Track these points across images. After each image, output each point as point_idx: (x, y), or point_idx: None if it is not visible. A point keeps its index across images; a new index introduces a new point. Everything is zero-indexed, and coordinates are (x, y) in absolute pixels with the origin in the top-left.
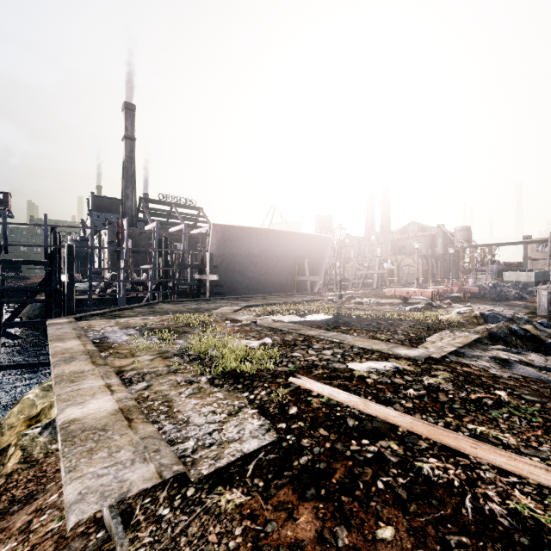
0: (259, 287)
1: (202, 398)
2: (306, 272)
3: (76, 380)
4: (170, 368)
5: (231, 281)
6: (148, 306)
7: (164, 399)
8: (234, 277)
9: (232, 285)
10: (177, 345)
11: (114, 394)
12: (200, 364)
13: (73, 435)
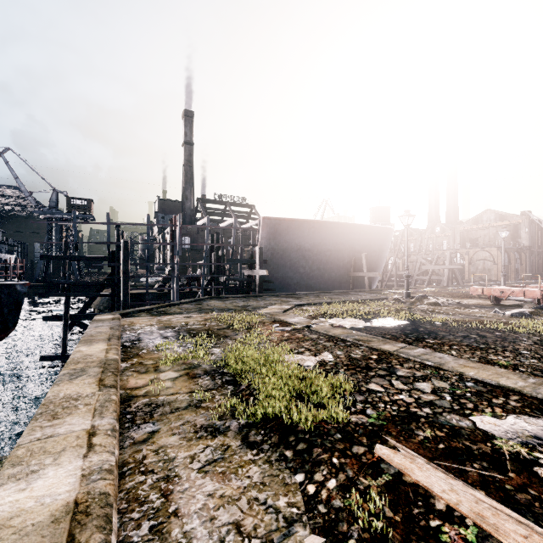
0: (311, 284)
1: (224, 477)
2: (363, 267)
3: (60, 414)
4: (193, 396)
5: (281, 276)
6: (196, 303)
7: (164, 472)
8: (285, 273)
9: (282, 281)
10: (212, 356)
11: (88, 457)
12: (233, 393)
13: None
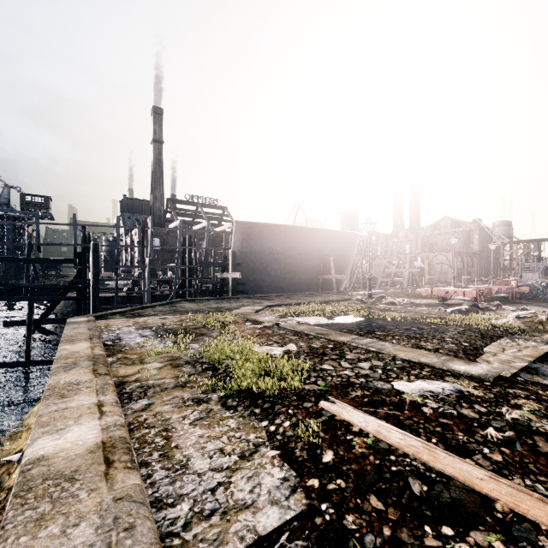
0: (283, 286)
1: (210, 426)
2: (331, 270)
3: (67, 394)
4: (179, 380)
5: (254, 279)
6: (170, 305)
7: (163, 427)
8: (257, 275)
9: (255, 283)
10: (191, 350)
11: (103, 418)
12: (213, 376)
13: (29, 486)
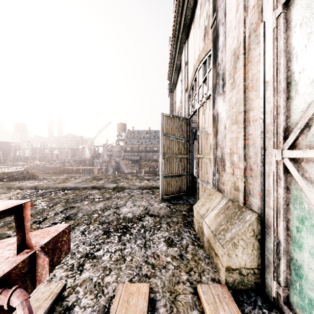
0: None
1: None
2: (1, 155)
3: None
4: None
5: None
6: None
7: None
8: None
9: None
10: None
11: None
12: None
13: None
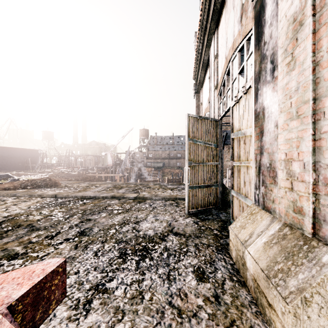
0: (7, 168)
1: None
2: (29, 163)
3: None
4: None
5: None
6: None
7: None
8: None
9: None
10: None
11: None
12: None
13: None
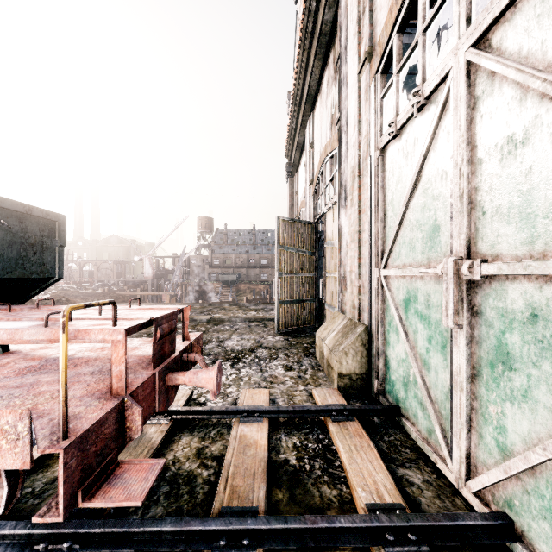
0: None
1: None
2: None
3: None
4: None
5: None
6: None
7: None
8: None
9: None
10: None
11: None
12: None
13: None
